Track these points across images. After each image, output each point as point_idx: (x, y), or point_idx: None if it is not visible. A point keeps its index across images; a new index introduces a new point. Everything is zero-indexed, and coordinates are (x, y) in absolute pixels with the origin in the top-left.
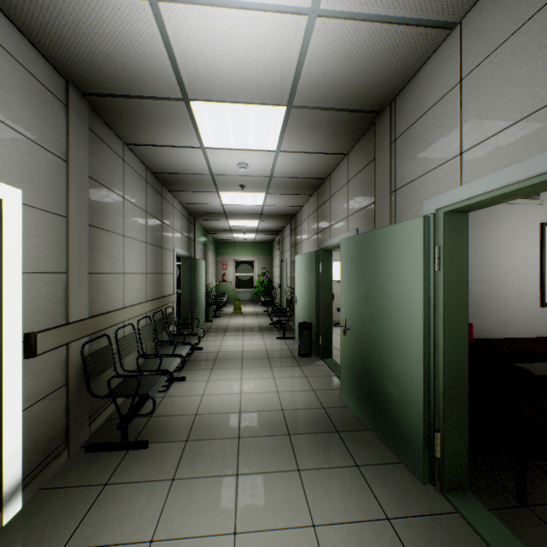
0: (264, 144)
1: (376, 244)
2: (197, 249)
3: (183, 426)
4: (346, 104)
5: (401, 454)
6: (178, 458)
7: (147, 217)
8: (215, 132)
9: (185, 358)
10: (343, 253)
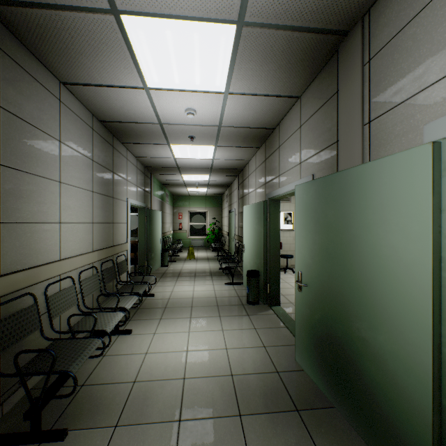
0: (212, 83)
1: (346, 187)
2: (154, 201)
3: (116, 402)
4: (309, 19)
5: None
6: None
7: (93, 166)
8: (157, 66)
9: (129, 312)
10: (298, 200)
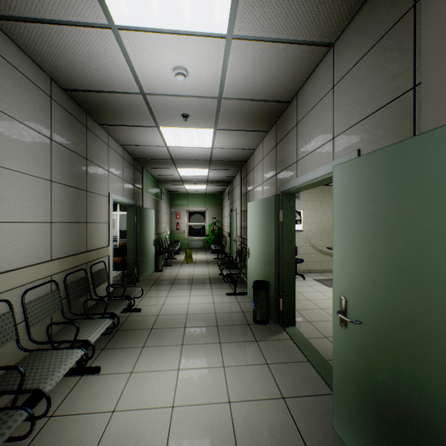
0: (208, 17)
1: None
2: (147, 199)
3: None
4: None
5: None
6: None
7: (53, 147)
8: None
9: (93, 346)
10: (339, 188)
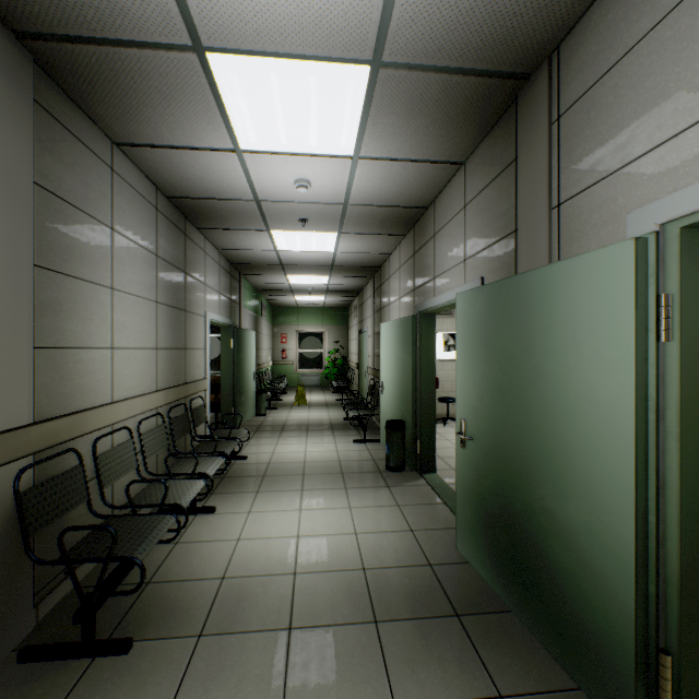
0: (334, 144)
1: (525, 297)
2: (244, 316)
3: (198, 604)
4: (473, 59)
5: (580, 675)
6: (178, 678)
7: (158, 263)
8: (255, 120)
9: (212, 480)
10: (460, 316)
